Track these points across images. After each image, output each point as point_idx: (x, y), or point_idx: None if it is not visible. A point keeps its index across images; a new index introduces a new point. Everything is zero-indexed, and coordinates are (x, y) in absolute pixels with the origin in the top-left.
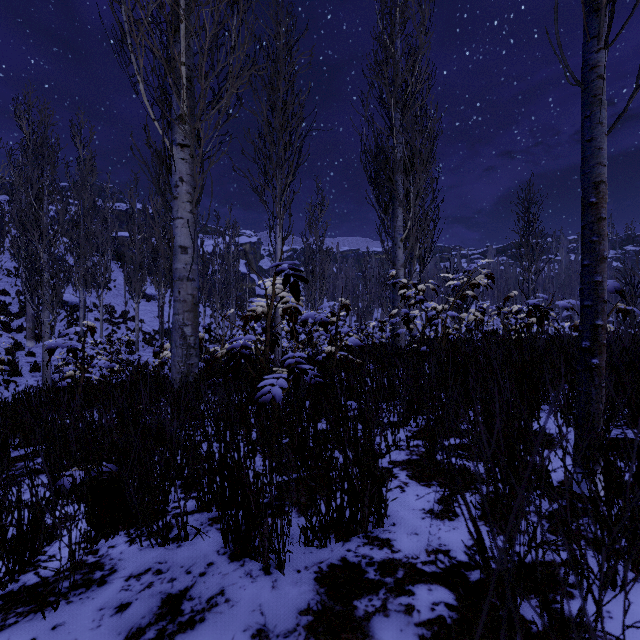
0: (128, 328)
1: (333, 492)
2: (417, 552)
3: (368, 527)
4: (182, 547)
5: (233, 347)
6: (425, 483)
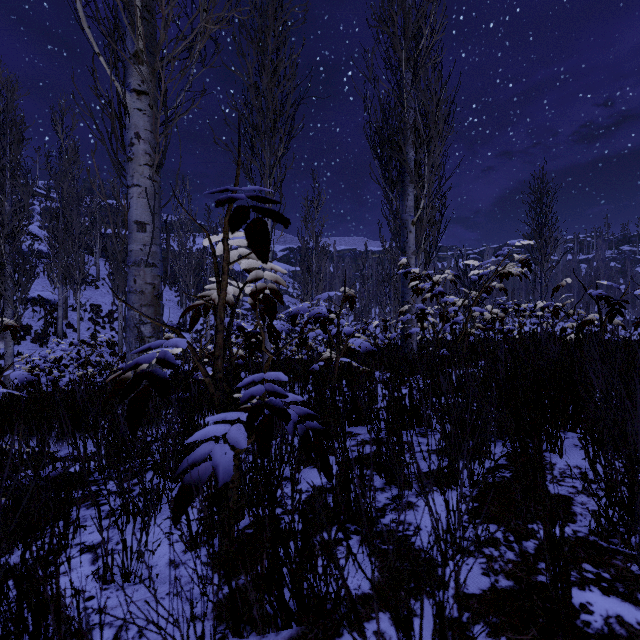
0: (112, 328)
1: None
2: None
3: None
4: None
5: (138, 362)
6: None
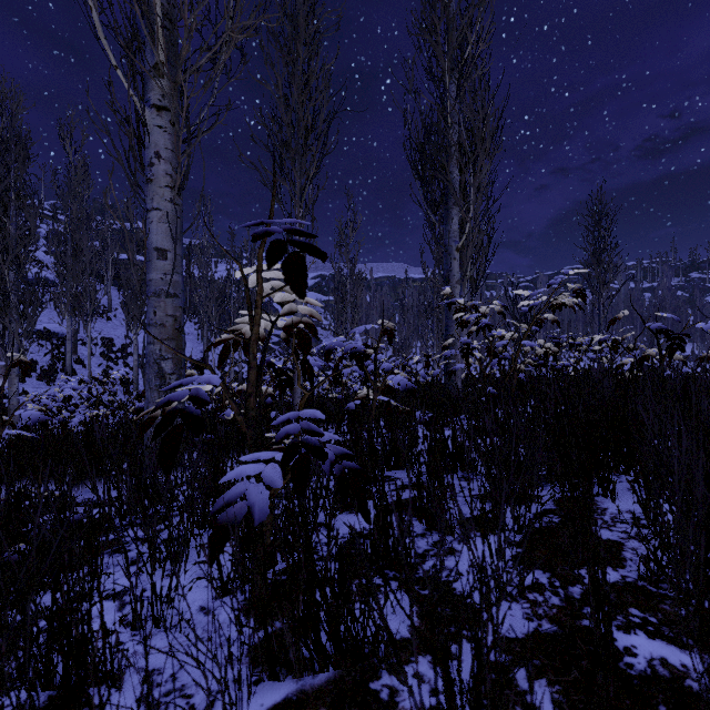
0: (126, 364)
1: None
2: None
3: None
4: None
5: (170, 399)
6: None
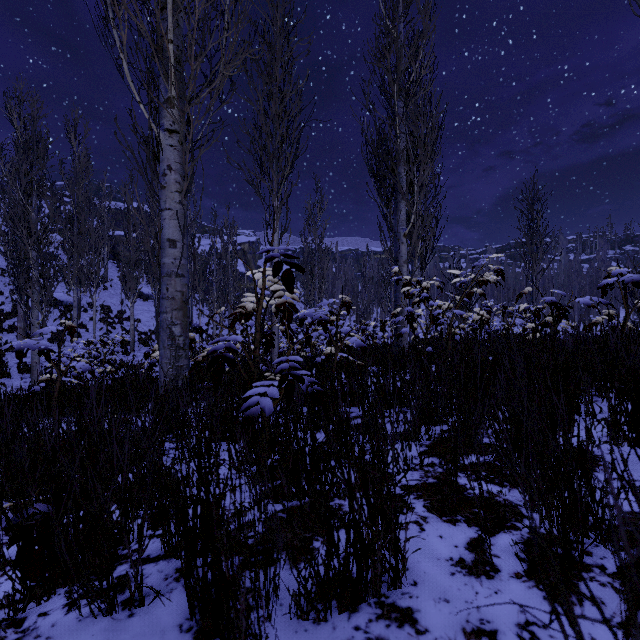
0: (123, 328)
1: (335, 546)
2: (451, 634)
3: (381, 587)
4: (134, 617)
5: (215, 349)
6: (448, 518)
